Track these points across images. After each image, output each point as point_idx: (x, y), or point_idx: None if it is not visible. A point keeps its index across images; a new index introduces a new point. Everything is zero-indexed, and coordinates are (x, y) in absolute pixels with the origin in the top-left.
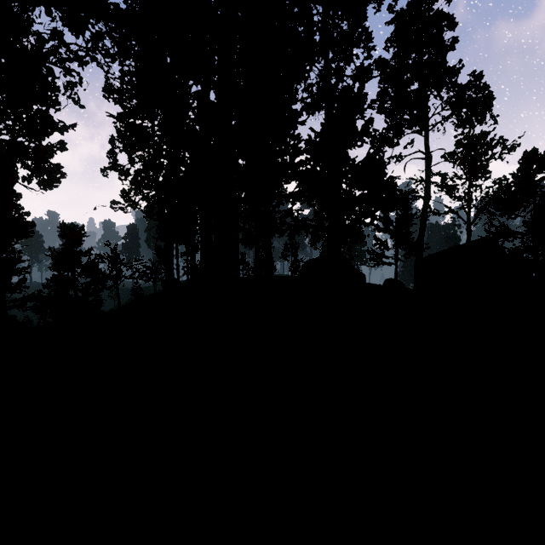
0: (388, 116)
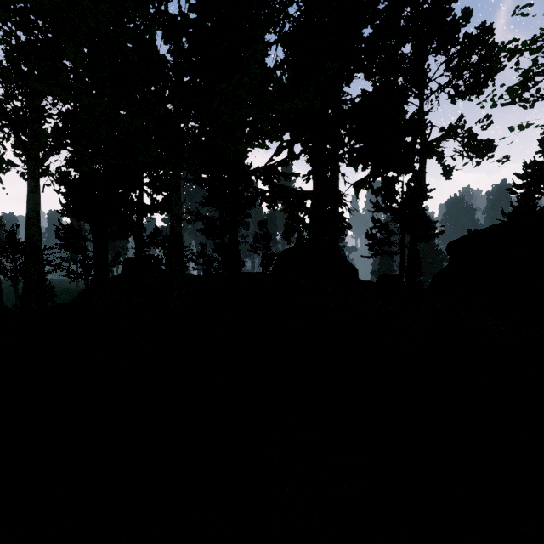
0: (382, 74)
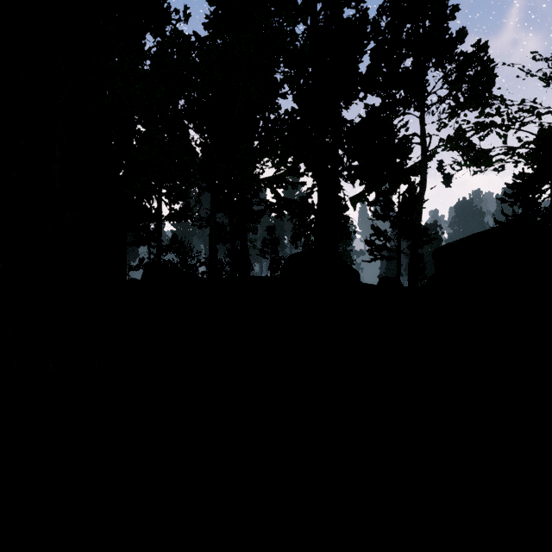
0: (383, 89)
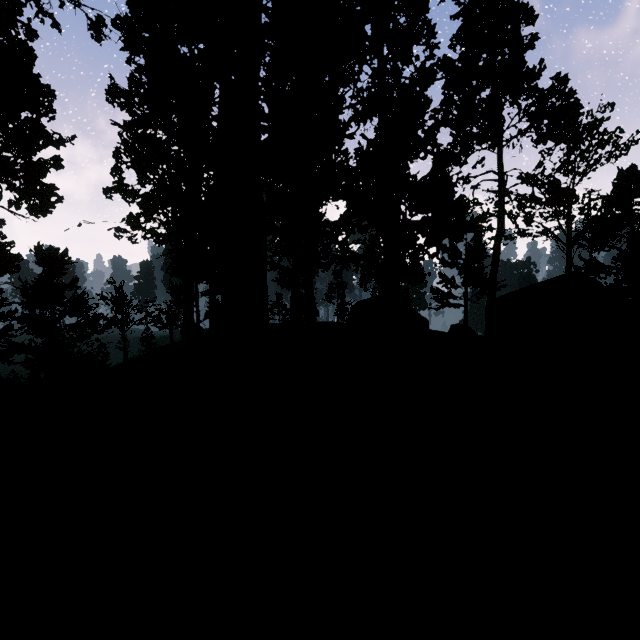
0: (455, 127)
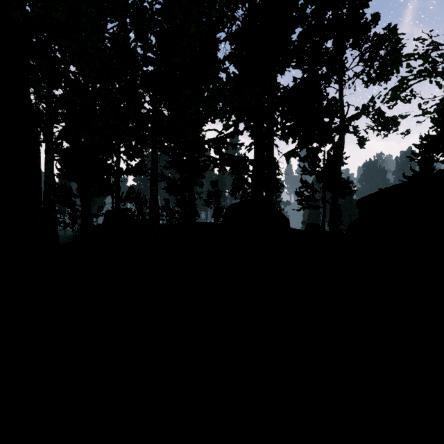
0: (309, 64)
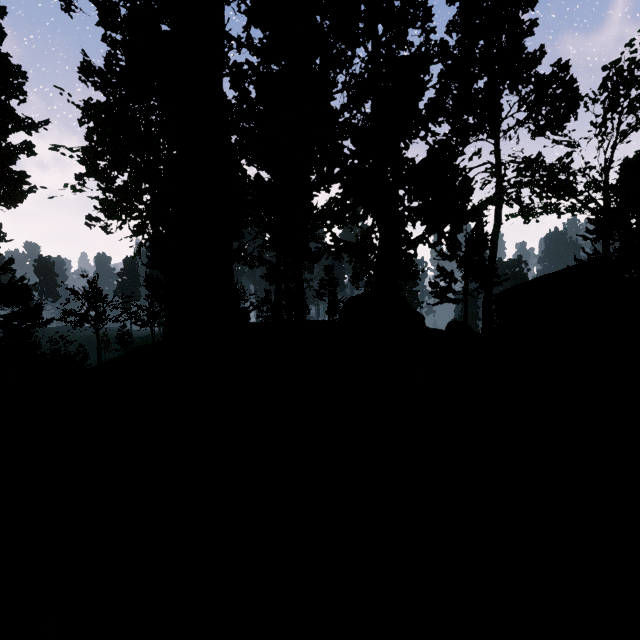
0: (452, 115)
